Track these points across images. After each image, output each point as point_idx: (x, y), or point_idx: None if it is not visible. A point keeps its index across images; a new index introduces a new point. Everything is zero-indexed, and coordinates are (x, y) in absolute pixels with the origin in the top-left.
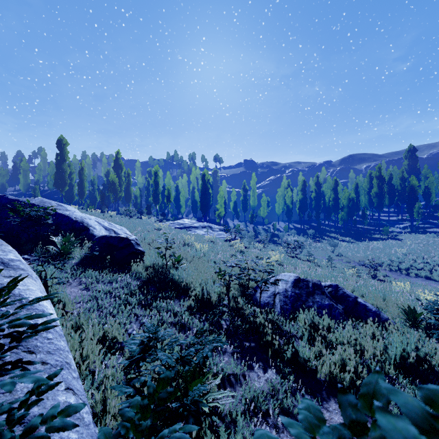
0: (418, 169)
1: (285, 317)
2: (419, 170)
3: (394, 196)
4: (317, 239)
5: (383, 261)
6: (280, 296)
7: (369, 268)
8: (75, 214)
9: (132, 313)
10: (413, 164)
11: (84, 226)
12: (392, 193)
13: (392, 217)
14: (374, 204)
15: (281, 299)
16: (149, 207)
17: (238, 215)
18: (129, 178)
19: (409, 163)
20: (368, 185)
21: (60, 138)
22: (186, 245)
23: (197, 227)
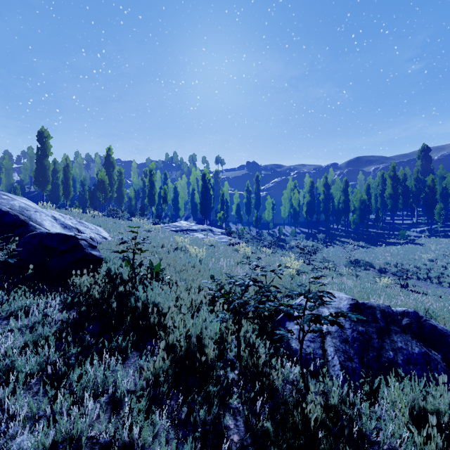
0: (431, 170)
1: (353, 391)
2: (433, 171)
3: (408, 198)
4: (328, 244)
5: (408, 268)
6: (335, 340)
7: (398, 277)
8: (12, 204)
9: (4, 411)
10: (427, 164)
11: (20, 219)
12: (406, 194)
13: (406, 221)
14: (387, 206)
15: (338, 347)
16: (143, 209)
17: (241, 219)
18: (122, 176)
19: (423, 163)
20: (380, 186)
21: (41, 130)
22: (179, 249)
23: (196, 230)
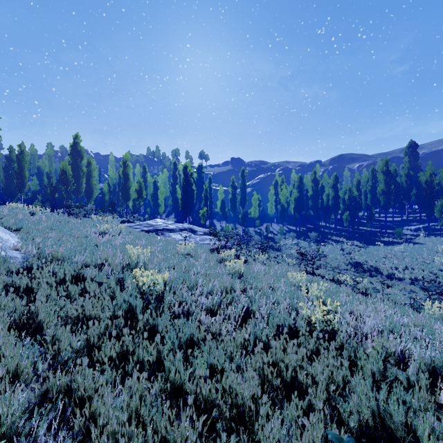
0: (419, 167)
1: None
2: (420, 167)
3: (399, 194)
4: (320, 244)
5: (422, 275)
6: None
7: (429, 291)
8: None
9: None
10: (414, 161)
11: None
12: (397, 191)
13: (395, 218)
14: (380, 203)
15: None
16: (113, 204)
17: (226, 216)
18: (90, 167)
19: (410, 160)
20: (371, 182)
21: None
22: (133, 266)
23: (174, 230)
